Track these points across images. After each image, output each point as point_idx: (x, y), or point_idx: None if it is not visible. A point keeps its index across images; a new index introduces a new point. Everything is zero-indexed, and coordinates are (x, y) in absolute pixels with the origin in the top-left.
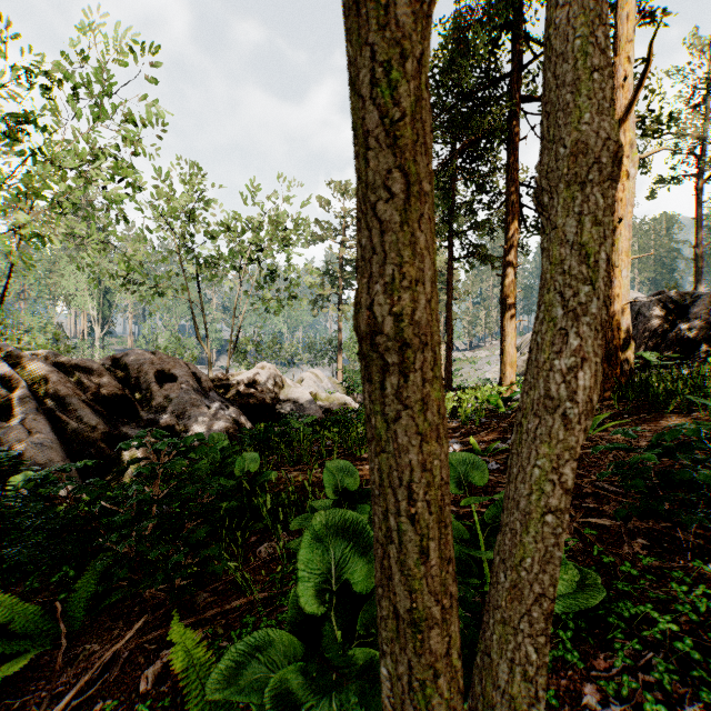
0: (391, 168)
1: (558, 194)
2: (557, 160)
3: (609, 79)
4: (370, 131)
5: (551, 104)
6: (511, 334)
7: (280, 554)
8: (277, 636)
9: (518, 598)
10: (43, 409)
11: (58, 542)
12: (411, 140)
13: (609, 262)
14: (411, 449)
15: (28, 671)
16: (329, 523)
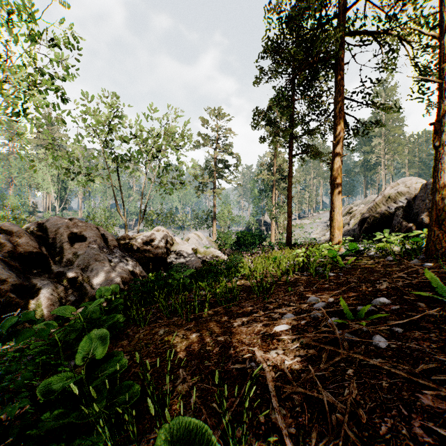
0: None
1: None
2: None
3: None
4: None
5: None
6: (339, 206)
7: None
8: None
9: None
10: None
11: None
12: None
13: None
14: None
15: None
16: None
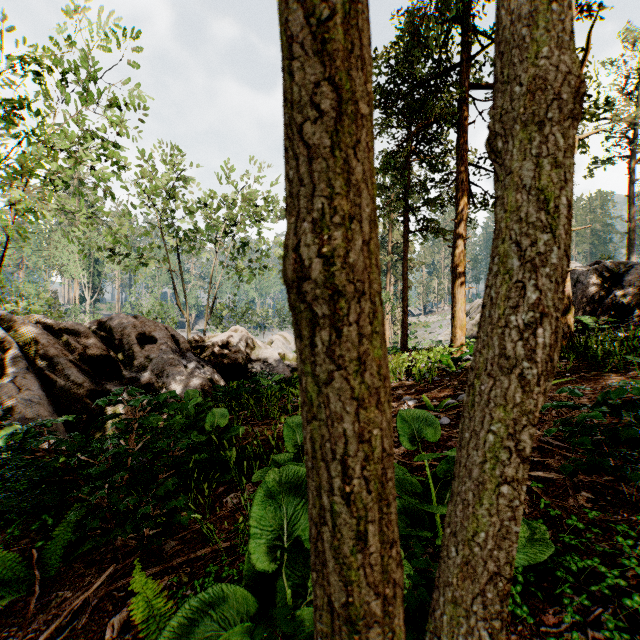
0: (320, 79)
1: (514, 137)
2: (512, 100)
3: (569, 10)
4: (295, 36)
5: (506, 43)
6: (461, 300)
7: (244, 505)
8: (231, 592)
9: (470, 576)
10: (34, 368)
11: (37, 493)
12: (344, 47)
13: (571, 208)
14: (346, 417)
15: (3, 617)
16: (283, 480)
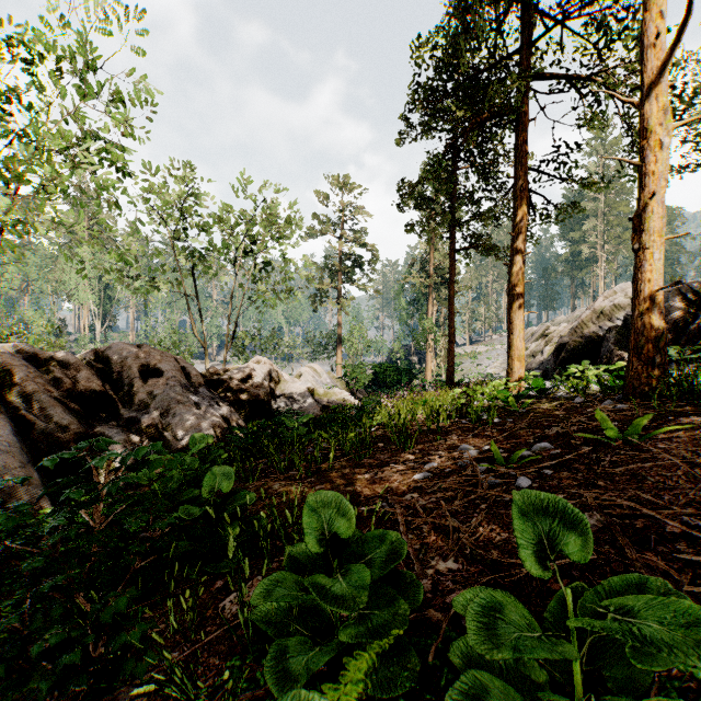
0: None
1: None
2: None
3: None
4: None
5: None
6: (519, 327)
7: (244, 627)
8: None
9: None
10: (8, 407)
11: None
12: None
13: None
14: None
15: None
16: None
